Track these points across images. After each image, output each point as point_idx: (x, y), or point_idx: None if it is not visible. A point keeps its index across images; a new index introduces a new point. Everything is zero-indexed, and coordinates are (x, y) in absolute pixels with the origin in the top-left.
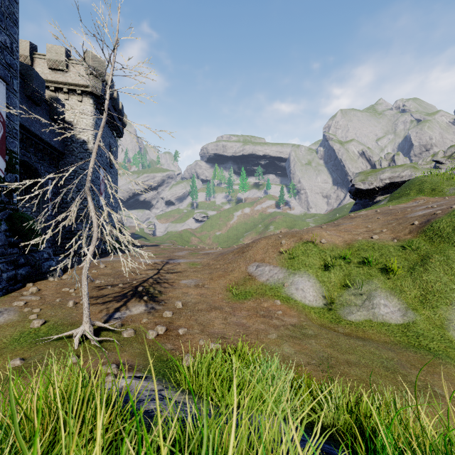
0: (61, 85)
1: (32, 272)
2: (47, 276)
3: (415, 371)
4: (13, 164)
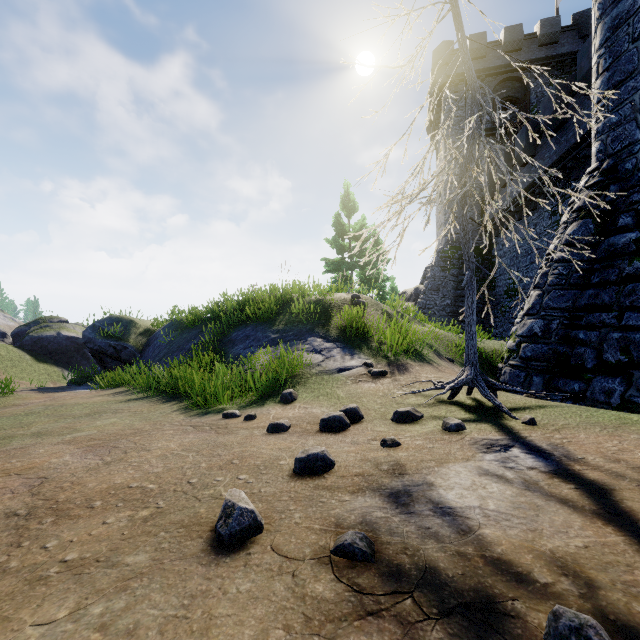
0: None
1: None
2: None
3: (2, 415)
4: None
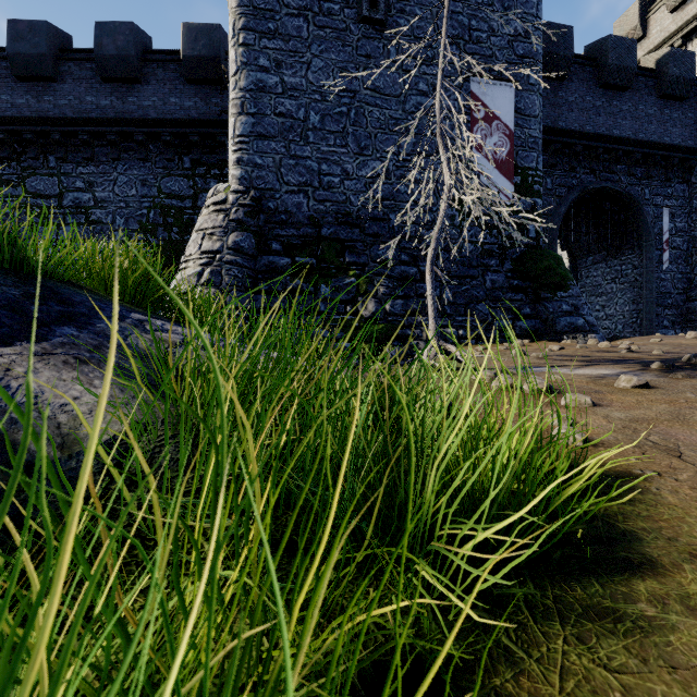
0: (693, 23)
1: (541, 329)
2: (564, 338)
3: None
4: (528, 186)
